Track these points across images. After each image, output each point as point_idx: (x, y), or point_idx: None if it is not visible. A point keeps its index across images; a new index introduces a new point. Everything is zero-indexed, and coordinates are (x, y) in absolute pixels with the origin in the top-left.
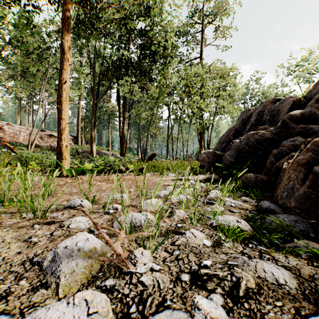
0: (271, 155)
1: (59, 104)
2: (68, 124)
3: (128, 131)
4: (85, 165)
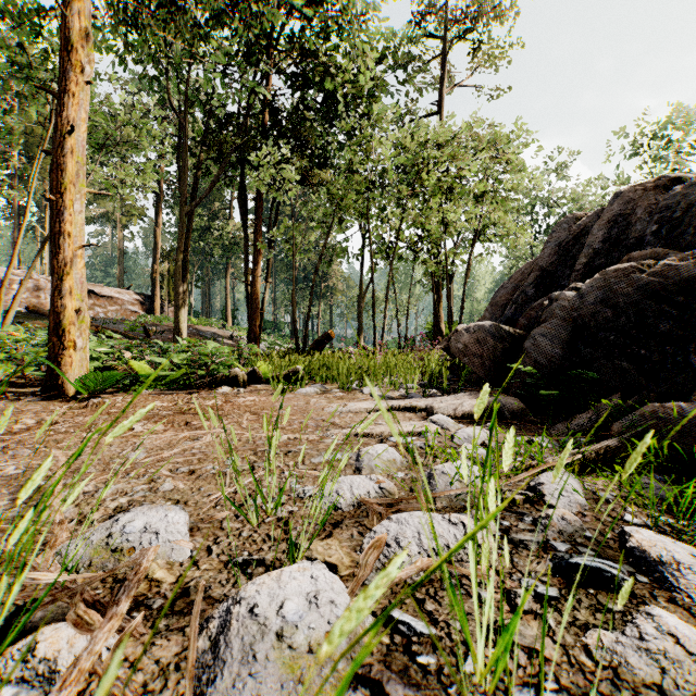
0: None
1: (54, 192)
2: (82, 249)
3: (268, 282)
4: (135, 365)
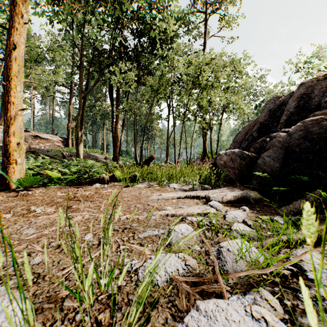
0: None
1: (5, 80)
2: (21, 111)
3: (123, 131)
4: (49, 172)
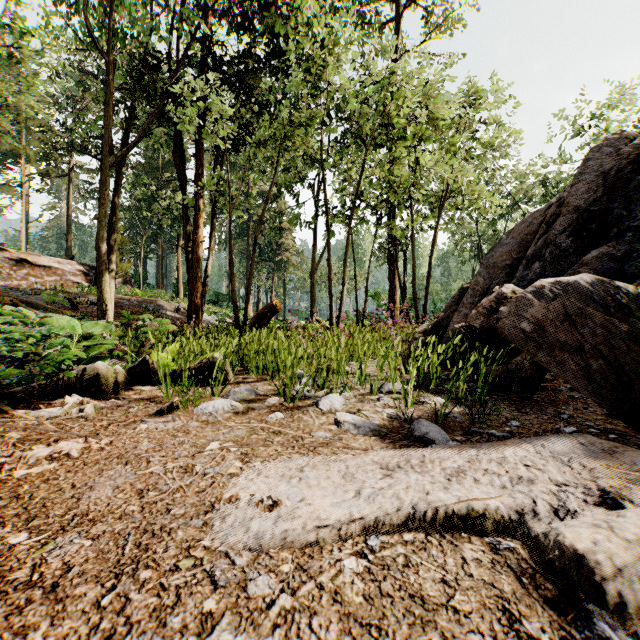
0: None
1: None
2: None
3: (212, 250)
4: None
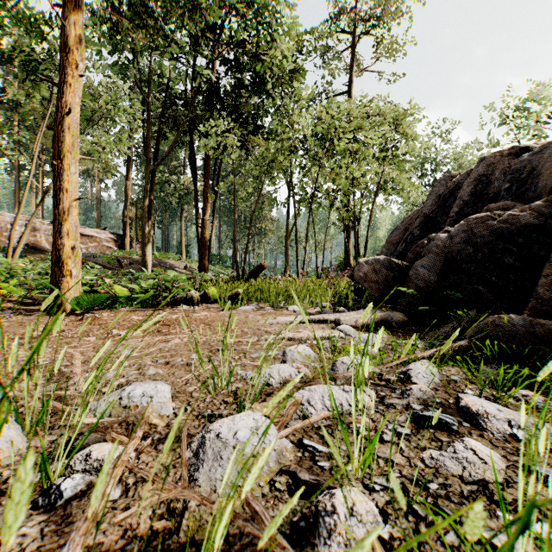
0: (549, 266)
1: (55, 158)
2: (76, 201)
3: (214, 225)
4: (115, 289)
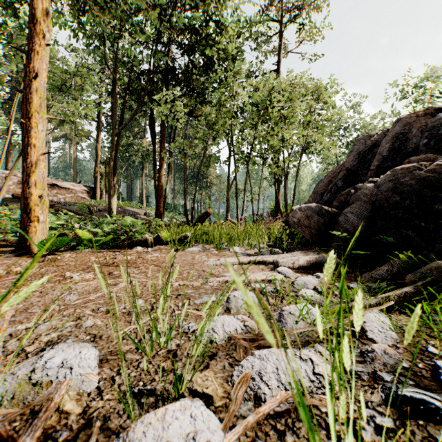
0: None
1: (24, 117)
2: (43, 156)
3: (168, 179)
4: (78, 233)
